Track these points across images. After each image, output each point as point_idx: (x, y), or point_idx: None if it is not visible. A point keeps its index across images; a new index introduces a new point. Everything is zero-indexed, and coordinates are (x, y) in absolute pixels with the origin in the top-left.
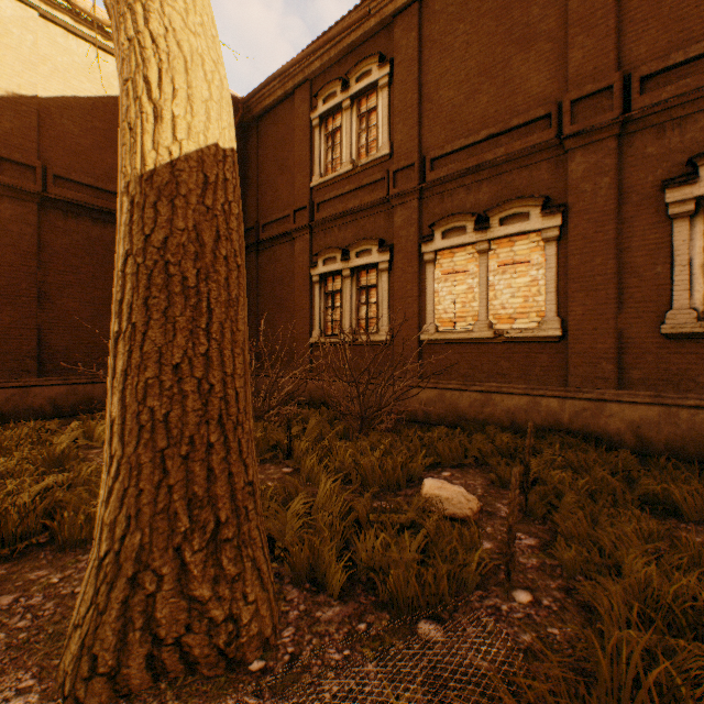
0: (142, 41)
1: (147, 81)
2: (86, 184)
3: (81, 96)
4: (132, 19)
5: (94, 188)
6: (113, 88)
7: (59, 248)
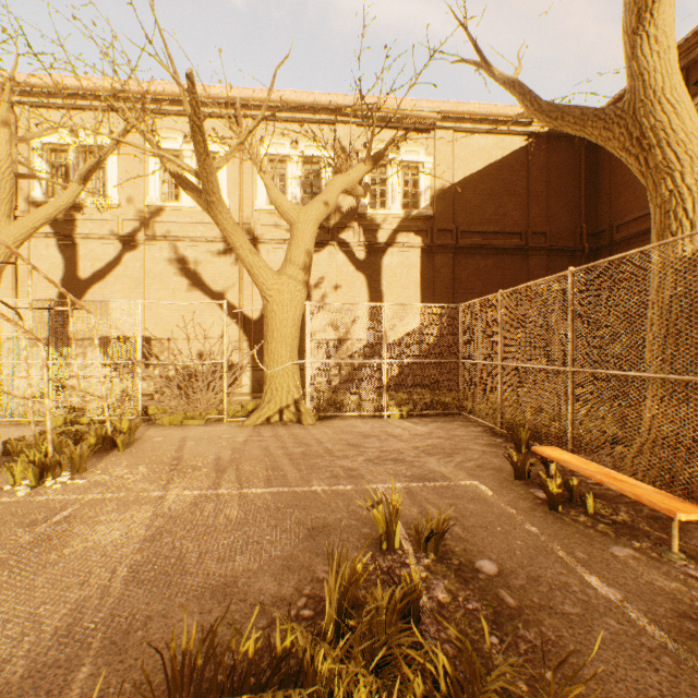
0: (679, 191)
1: (684, 210)
2: (476, 231)
3: (473, 172)
4: (670, 180)
5: (480, 233)
6: (491, 157)
7: (462, 278)
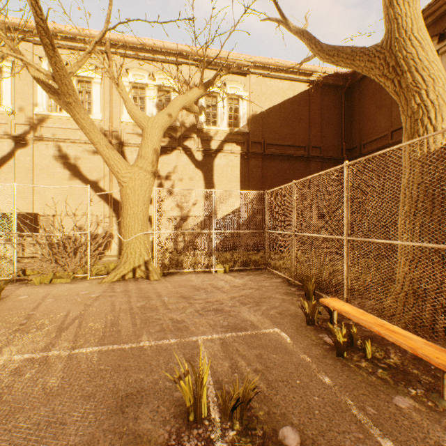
0: (425, 104)
1: (429, 119)
2: (277, 144)
3: (275, 105)
4: (418, 96)
5: (279, 145)
6: (286, 95)
7: (268, 175)
